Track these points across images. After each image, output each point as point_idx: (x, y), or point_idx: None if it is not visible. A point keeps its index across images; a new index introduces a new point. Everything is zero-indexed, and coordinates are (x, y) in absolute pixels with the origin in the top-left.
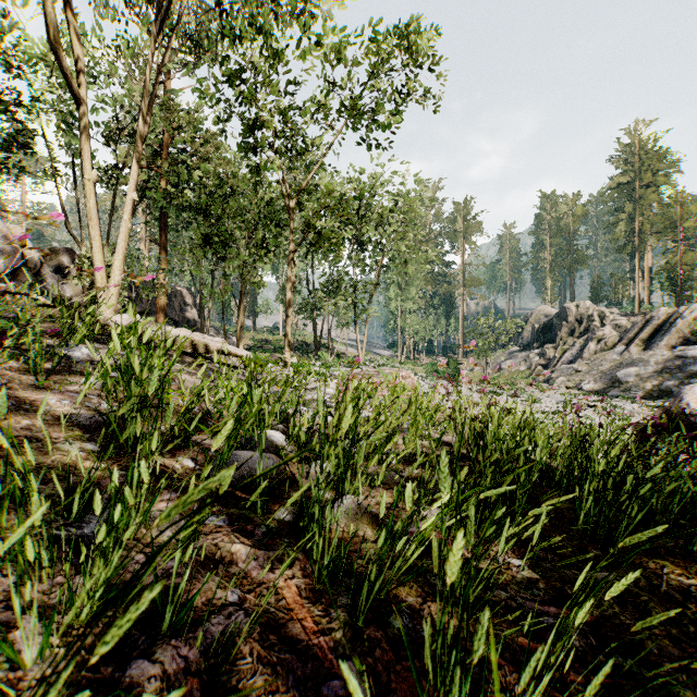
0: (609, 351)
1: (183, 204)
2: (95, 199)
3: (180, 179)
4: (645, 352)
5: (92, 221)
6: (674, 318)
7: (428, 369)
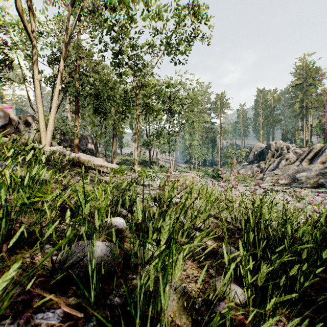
0: (291, 164)
1: (86, 94)
2: (39, 89)
3: (85, 82)
4: (309, 165)
5: (38, 100)
6: (324, 148)
7: (204, 173)
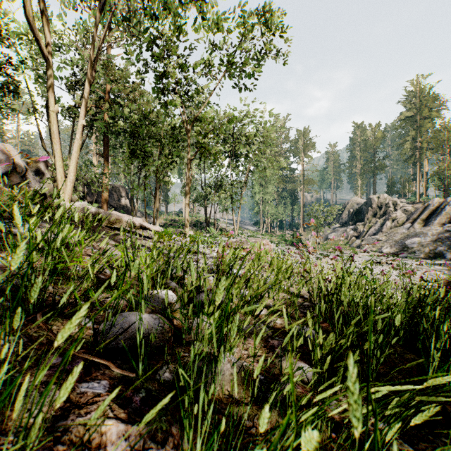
0: (400, 227)
1: (119, 130)
2: (56, 124)
3: (117, 113)
4: (424, 227)
5: (54, 139)
6: (444, 205)
7: (280, 239)
